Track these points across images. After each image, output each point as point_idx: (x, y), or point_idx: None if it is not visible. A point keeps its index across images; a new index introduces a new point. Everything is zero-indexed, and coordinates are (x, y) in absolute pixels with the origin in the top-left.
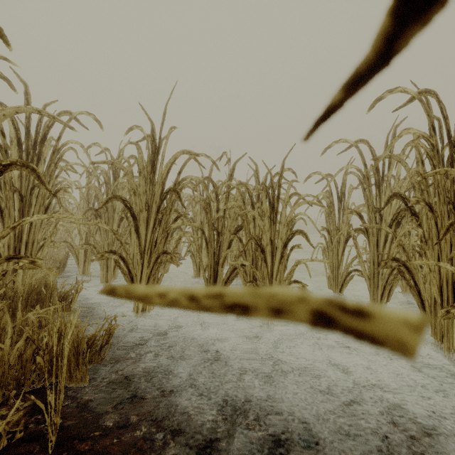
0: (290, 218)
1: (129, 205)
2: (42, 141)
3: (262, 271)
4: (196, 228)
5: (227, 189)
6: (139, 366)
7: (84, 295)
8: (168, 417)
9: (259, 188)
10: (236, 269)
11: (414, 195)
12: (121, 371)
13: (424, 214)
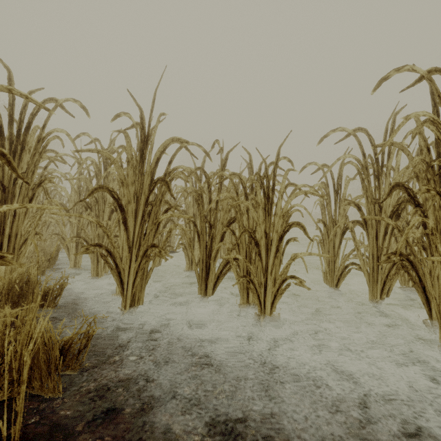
0: (286, 209)
1: (116, 195)
2: (26, 129)
3: (256, 266)
4: (188, 220)
5: (219, 179)
6: (121, 372)
7: (72, 289)
8: (149, 439)
9: (252, 178)
10: (229, 262)
11: (413, 186)
12: (100, 378)
13: (432, 204)
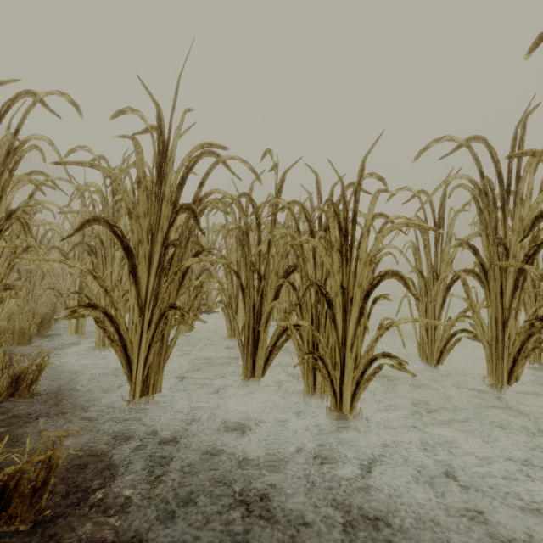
0: (375, 251)
1: (119, 232)
2: None
3: (327, 335)
4: (227, 269)
5: (272, 209)
6: (108, 524)
7: (66, 366)
8: None
9: (321, 207)
10: (286, 330)
11: None
12: (68, 540)
13: None
